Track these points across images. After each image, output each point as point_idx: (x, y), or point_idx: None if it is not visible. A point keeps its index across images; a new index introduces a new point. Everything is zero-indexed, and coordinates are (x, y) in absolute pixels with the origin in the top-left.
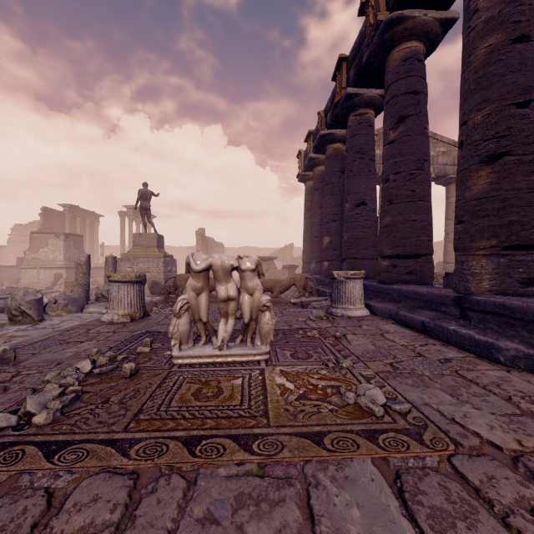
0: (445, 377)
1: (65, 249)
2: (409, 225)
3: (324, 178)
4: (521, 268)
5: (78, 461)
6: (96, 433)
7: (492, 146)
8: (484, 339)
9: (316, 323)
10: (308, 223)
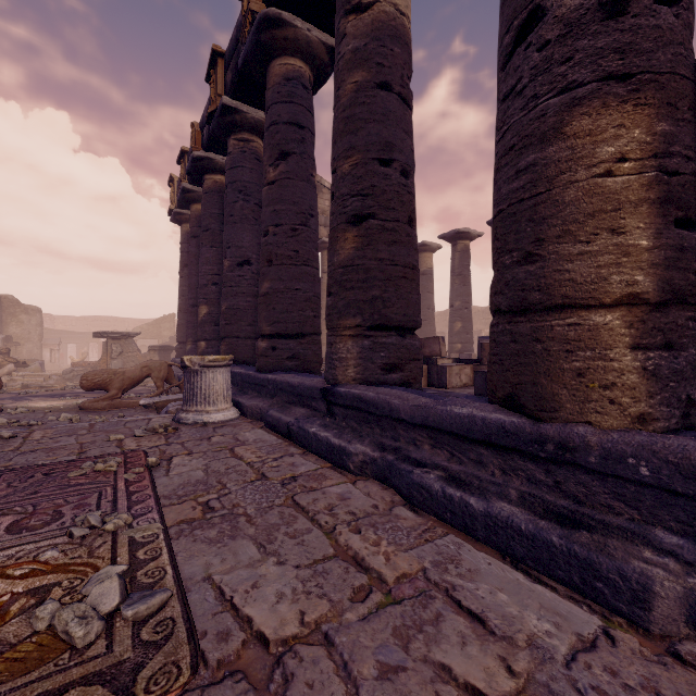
0: (272, 511)
1: None
2: (291, 295)
3: None
4: (383, 352)
5: None
6: None
7: (358, 204)
8: (338, 442)
9: (140, 441)
10: (185, 284)
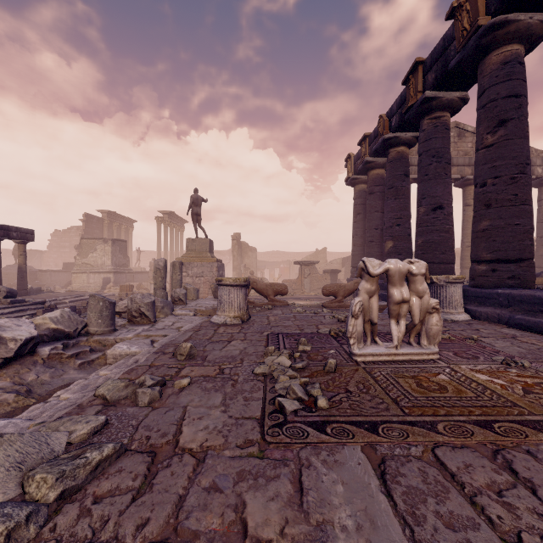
0: None
1: (112, 254)
2: (511, 229)
3: (379, 182)
4: None
5: (406, 437)
6: (385, 416)
7: None
8: None
9: None
10: (358, 227)
